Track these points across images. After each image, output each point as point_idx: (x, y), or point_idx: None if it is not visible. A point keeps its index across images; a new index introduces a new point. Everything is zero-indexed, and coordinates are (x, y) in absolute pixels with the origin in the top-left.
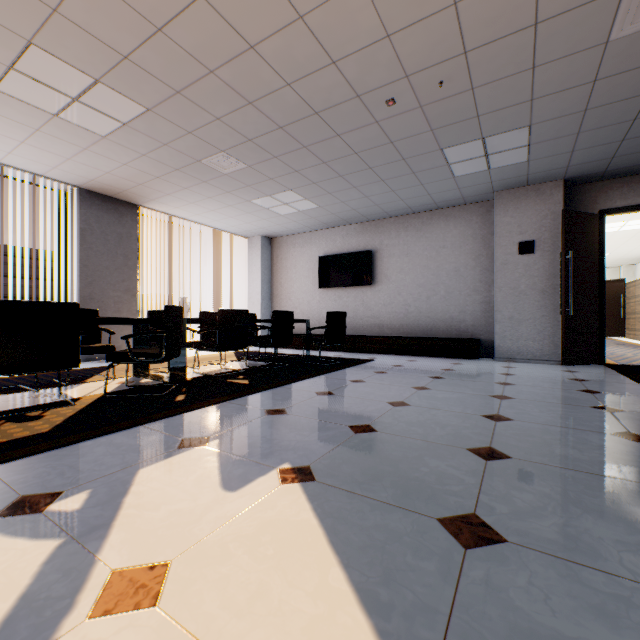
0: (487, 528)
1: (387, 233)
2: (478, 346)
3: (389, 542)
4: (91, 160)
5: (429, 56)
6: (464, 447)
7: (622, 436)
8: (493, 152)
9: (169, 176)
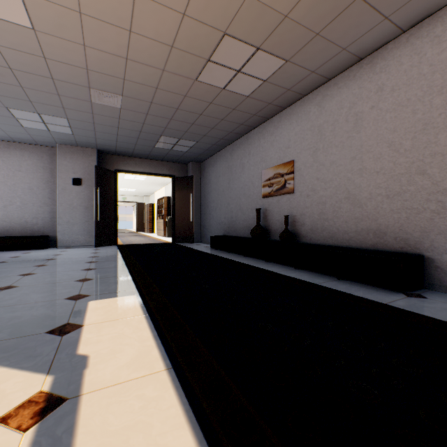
0: None
1: None
2: (47, 240)
3: None
4: None
5: None
6: None
7: (84, 270)
8: (49, 123)
9: None
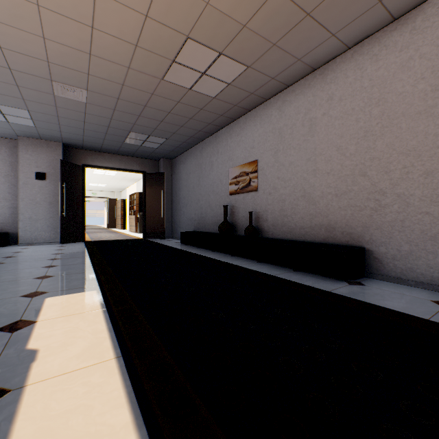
0: None
1: None
2: (7, 237)
3: None
4: None
5: None
6: None
7: (45, 267)
8: (8, 114)
9: None
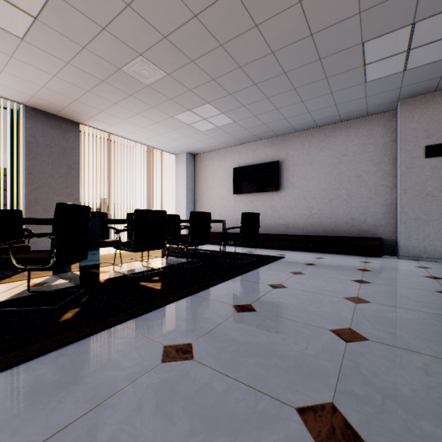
0: None
1: (292, 146)
2: (381, 244)
3: None
4: (22, 71)
5: None
6: None
7: None
8: (417, 45)
9: (98, 89)
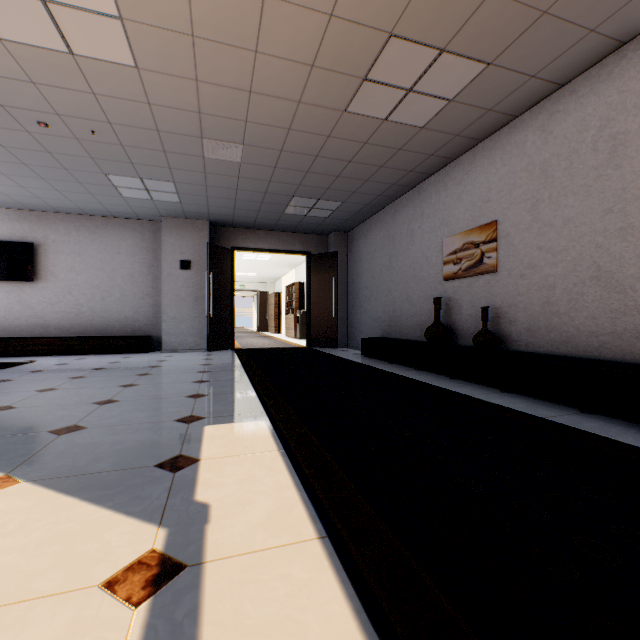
0: (80, 427)
1: (55, 228)
2: (150, 342)
3: (7, 445)
4: None
5: (79, 112)
6: (91, 402)
7: (196, 382)
8: (153, 189)
9: None
